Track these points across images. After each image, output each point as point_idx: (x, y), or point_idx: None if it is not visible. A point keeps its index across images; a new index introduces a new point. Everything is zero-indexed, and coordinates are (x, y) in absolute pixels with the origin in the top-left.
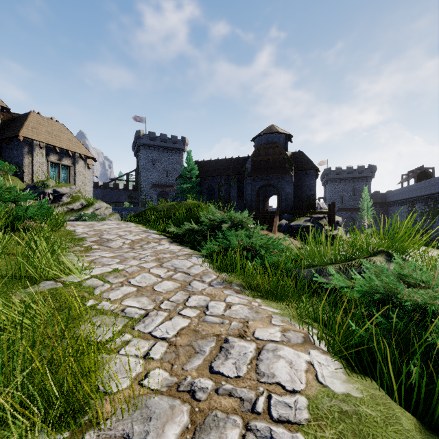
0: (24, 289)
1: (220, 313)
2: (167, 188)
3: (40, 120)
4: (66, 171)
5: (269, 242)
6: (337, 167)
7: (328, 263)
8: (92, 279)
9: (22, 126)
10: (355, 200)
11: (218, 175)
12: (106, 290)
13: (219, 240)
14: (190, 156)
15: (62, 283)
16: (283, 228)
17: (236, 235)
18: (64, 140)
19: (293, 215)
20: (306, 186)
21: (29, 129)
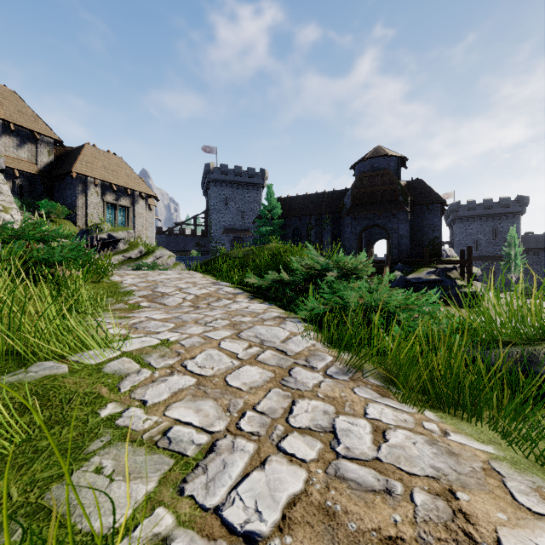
0: (0, 376)
1: (369, 454)
2: (242, 234)
3: (96, 153)
4: (124, 213)
5: (410, 300)
6: (469, 201)
7: (533, 339)
8: (123, 359)
9: (75, 161)
10: (496, 245)
11: (307, 214)
12: (142, 382)
13: (327, 296)
14: (271, 191)
15: (69, 367)
16: (396, 282)
17: (351, 289)
18: (121, 177)
19: (410, 266)
20: (427, 226)
21: (83, 164)
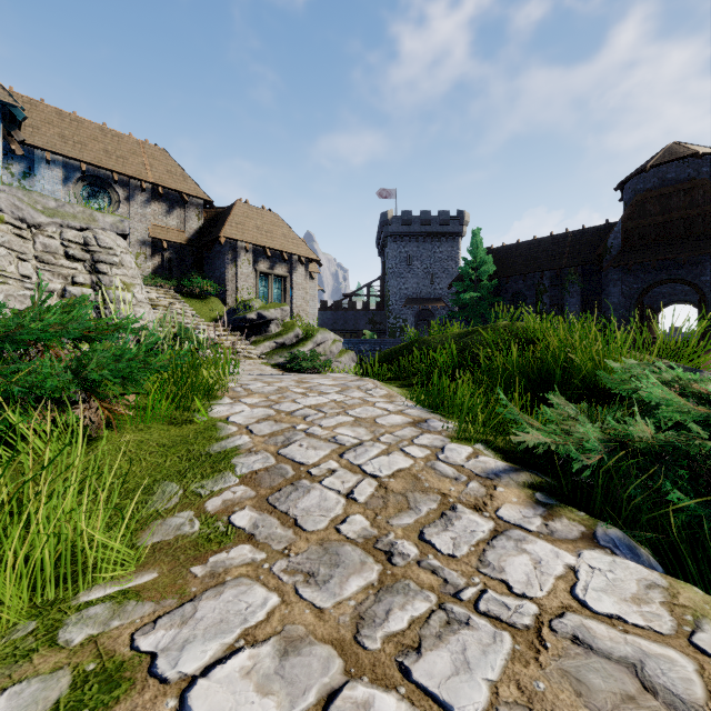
0: None
1: None
2: (430, 304)
3: (248, 211)
4: (280, 284)
5: None
6: None
7: None
8: None
9: (224, 223)
10: None
11: (535, 270)
12: None
13: None
14: (477, 239)
15: None
16: None
17: None
18: (277, 238)
19: None
20: None
21: (233, 226)
